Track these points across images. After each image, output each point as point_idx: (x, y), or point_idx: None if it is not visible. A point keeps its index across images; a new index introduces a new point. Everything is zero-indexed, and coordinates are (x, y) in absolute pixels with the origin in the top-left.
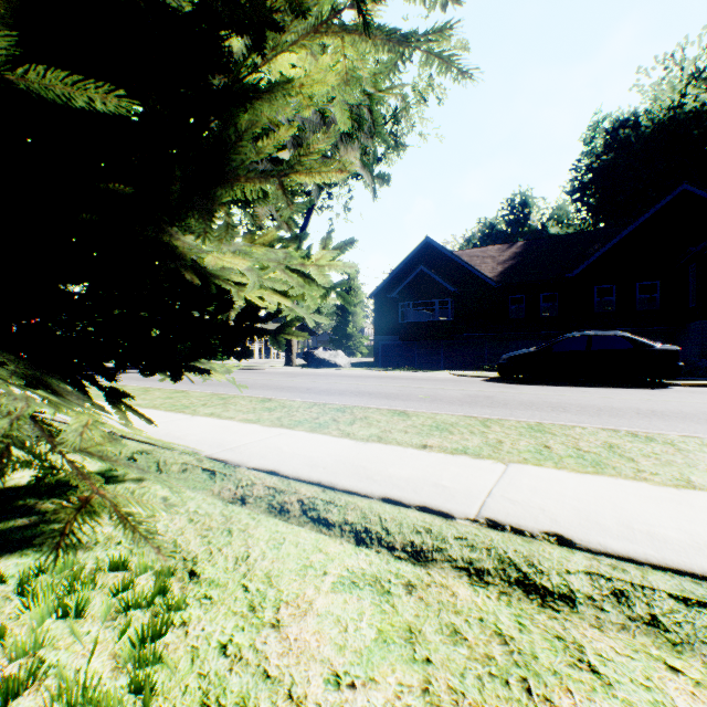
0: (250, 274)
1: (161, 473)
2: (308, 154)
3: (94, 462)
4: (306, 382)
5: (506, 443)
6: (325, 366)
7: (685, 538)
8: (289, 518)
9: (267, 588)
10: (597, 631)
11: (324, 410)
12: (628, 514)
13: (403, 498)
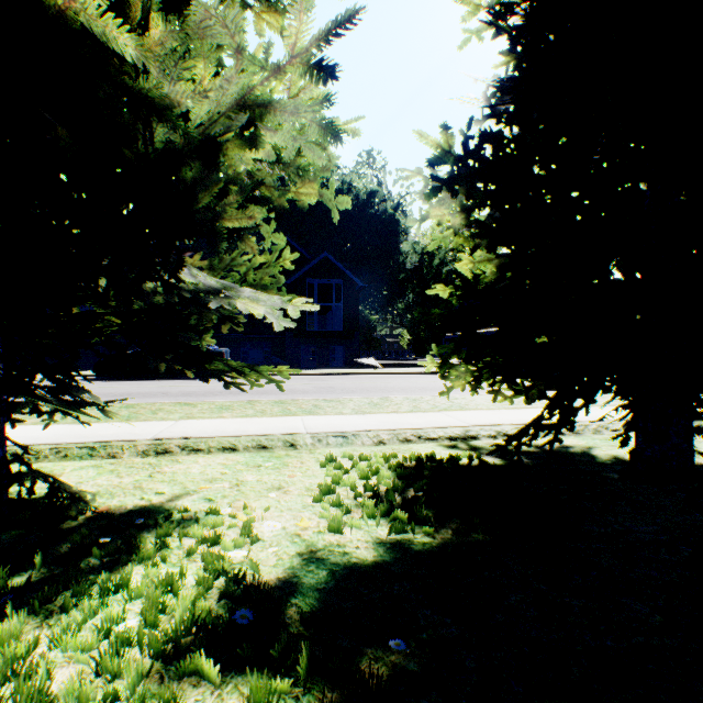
0: None
1: None
2: None
3: None
4: None
5: None
6: None
7: None
8: None
9: None
10: None
11: None
12: None
13: None
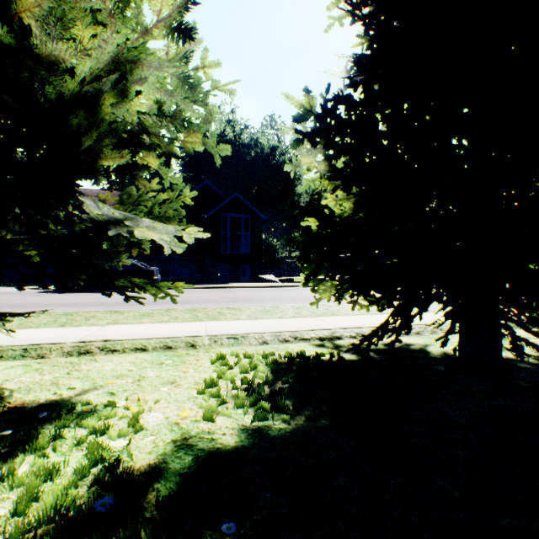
0: None
1: None
2: None
3: None
4: None
5: None
6: None
7: None
8: None
9: None
10: None
11: None
12: None
13: None
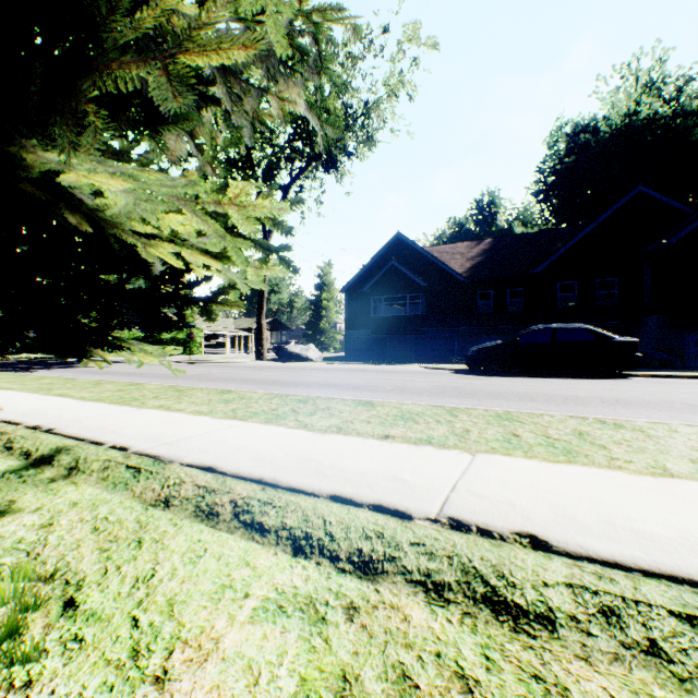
0: (125, 196)
1: (79, 472)
2: (202, 27)
3: (4, 461)
4: (274, 375)
5: (473, 432)
6: (296, 360)
7: (674, 535)
8: (218, 523)
9: (165, 621)
10: (584, 664)
11: (285, 401)
12: (607, 507)
13: (355, 496)
